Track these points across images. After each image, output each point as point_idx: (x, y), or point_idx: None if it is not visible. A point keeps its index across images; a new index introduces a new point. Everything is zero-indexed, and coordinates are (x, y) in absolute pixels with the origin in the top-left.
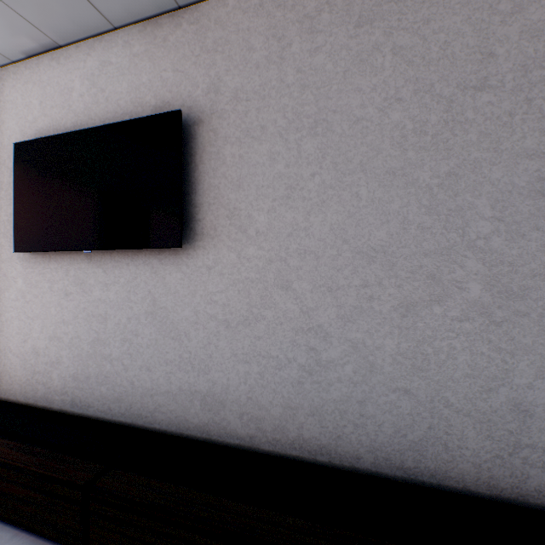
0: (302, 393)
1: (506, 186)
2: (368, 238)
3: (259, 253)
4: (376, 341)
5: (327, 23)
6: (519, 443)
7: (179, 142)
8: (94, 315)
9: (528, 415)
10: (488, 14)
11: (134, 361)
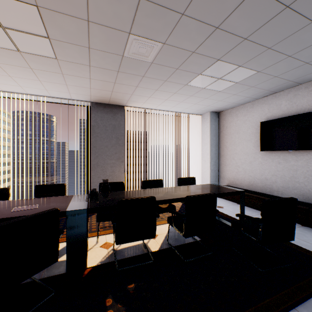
0: None
1: None
2: None
3: None
4: None
5: None
6: None
7: None
8: (290, 169)
9: None
10: None
11: (309, 184)
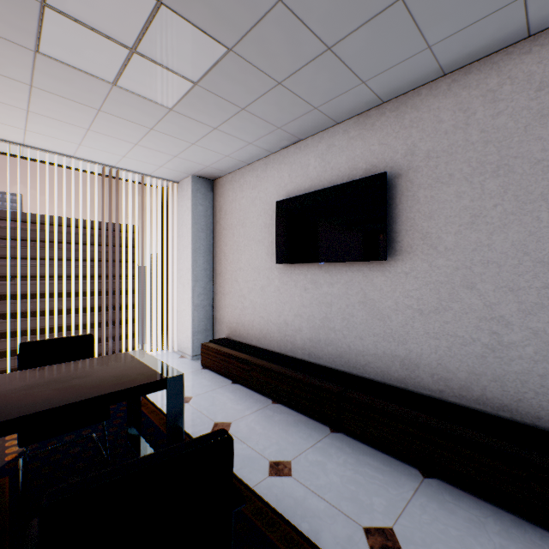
0: (485, 364)
1: None
2: (548, 251)
3: (447, 263)
4: None
5: (508, 93)
6: None
7: (385, 192)
8: (323, 302)
9: None
10: None
11: (350, 332)
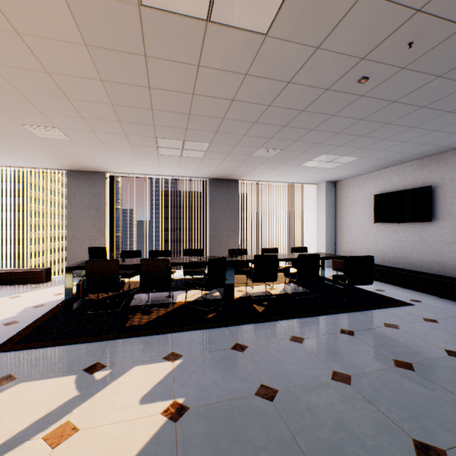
0: None
1: None
2: None
3: None
4: None
5: None
6: None
7: (429, 194)
8: (399, 240)
9: None
10: None
11: (413, 253)
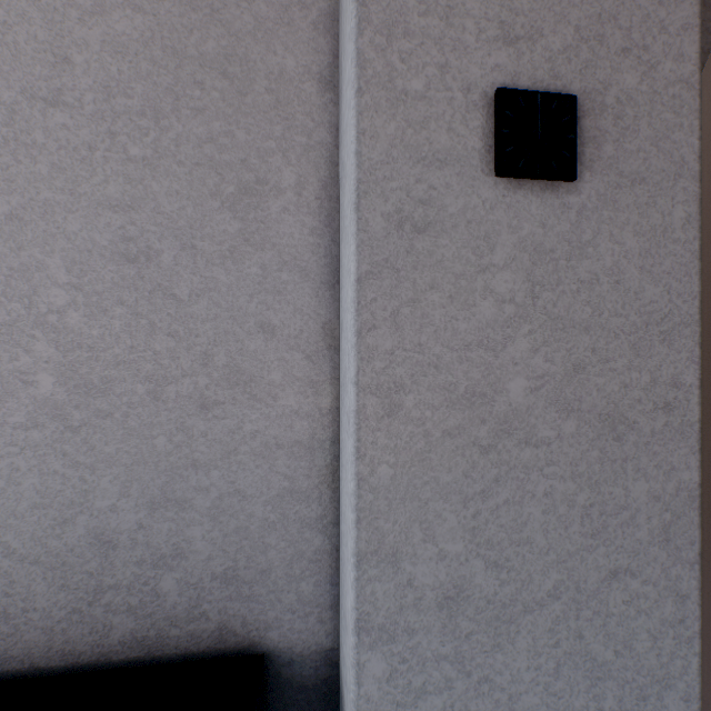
0: None
1: (86, 244)
2: None
3: None
4: None
5: None
6: (102, 586)
7: None
8: None
9: (113, 547)
10: (64, 2)
11: None
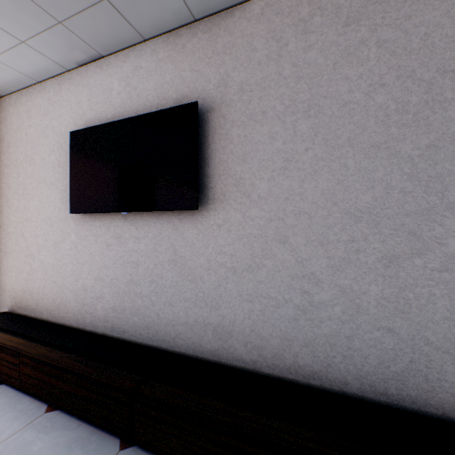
0: (297, 328)
1: None
2: (355, 201)
3: (260, 214)
4: (362, 286)
5: (318, 25)
6: None
7: (196, 127)
8: (128, 262)
9: None
10: None
11: (160, 298)
